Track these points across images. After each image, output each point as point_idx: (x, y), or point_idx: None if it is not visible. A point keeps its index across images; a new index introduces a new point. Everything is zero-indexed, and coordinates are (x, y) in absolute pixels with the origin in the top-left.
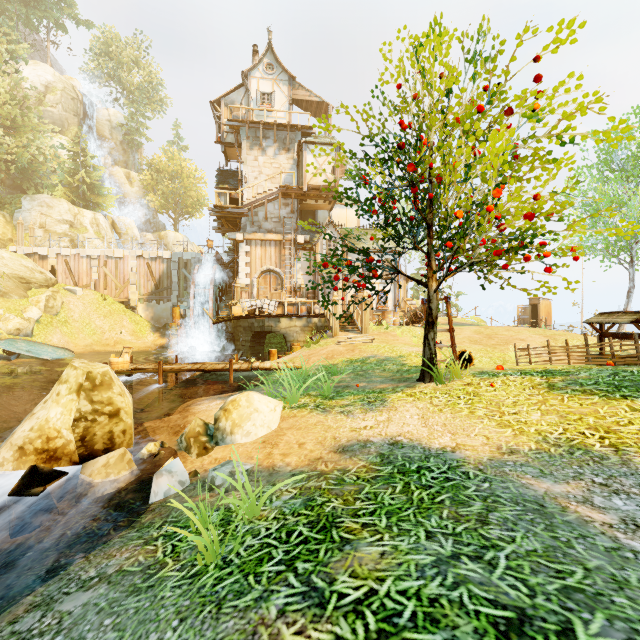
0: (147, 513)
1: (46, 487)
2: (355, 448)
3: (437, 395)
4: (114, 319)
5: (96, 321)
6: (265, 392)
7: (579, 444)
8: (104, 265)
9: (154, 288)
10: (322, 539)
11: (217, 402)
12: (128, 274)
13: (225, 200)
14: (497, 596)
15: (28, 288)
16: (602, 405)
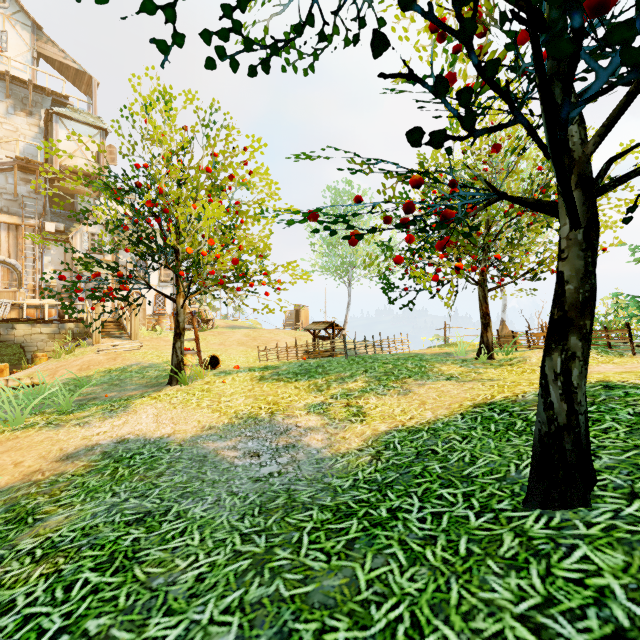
0: None
1: None
2: (81, 453)
3: (178, 395)
4: None
5: None
6: None
7: (254, 415)
8: None
9: None
10: (16, 527)
11: None
12: None
13: None
14: (139, 510)
15: None
16: (282, 387)
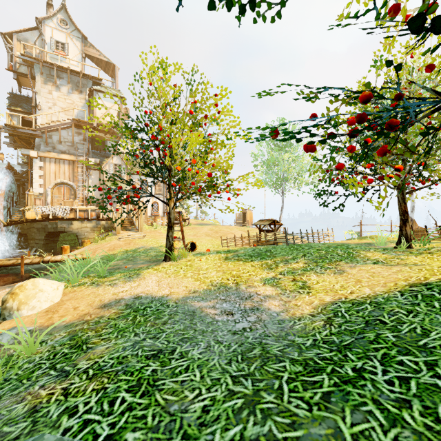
0: None
1: None
2: (112, 304)
3: (170, 268)
4: None
5: None
6: (53, 278)
7: (224, 284)
8: None
9: None
10: (76, 351)
11: (6, 290)
12: None
13: (18, 120)
14: (154, 348)
15: None
16: (242, 265)
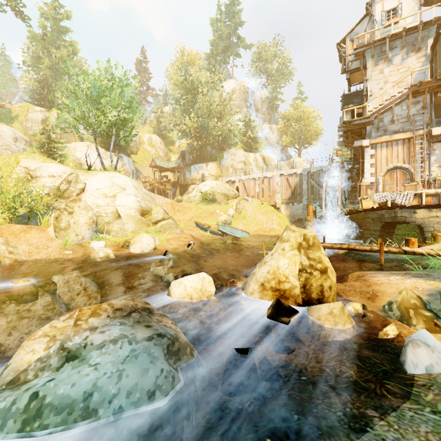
0: (420, 387)
1: (289, 319)
2: None
3: None
4: (268, 215)
5: (258, 217)
6: None
7: None
8: (262, 183)
9: (291, 195)
10: None
11: (396, 277)
12: (275, 187)
13: (349, 117)
14: None
15: (227, 199)
16: None
